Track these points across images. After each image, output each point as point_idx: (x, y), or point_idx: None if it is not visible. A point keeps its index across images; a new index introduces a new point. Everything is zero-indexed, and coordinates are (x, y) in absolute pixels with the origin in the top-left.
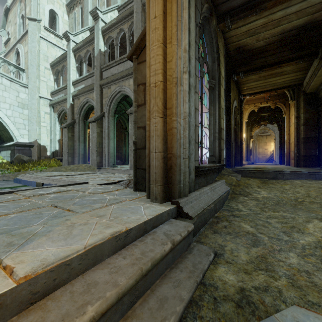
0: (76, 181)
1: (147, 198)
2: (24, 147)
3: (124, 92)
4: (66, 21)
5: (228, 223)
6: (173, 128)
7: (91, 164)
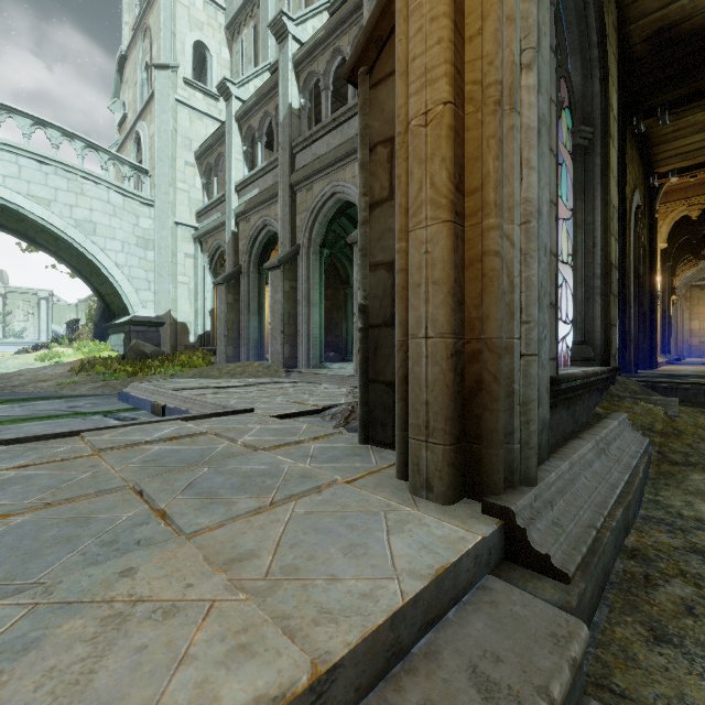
0: (228, 405)
1: (399, 477)
2: (147, 326)
3: (341, 195)
4: (226, 62)
5: (694, 590)
6: (489, 253)
7: (272, 361)
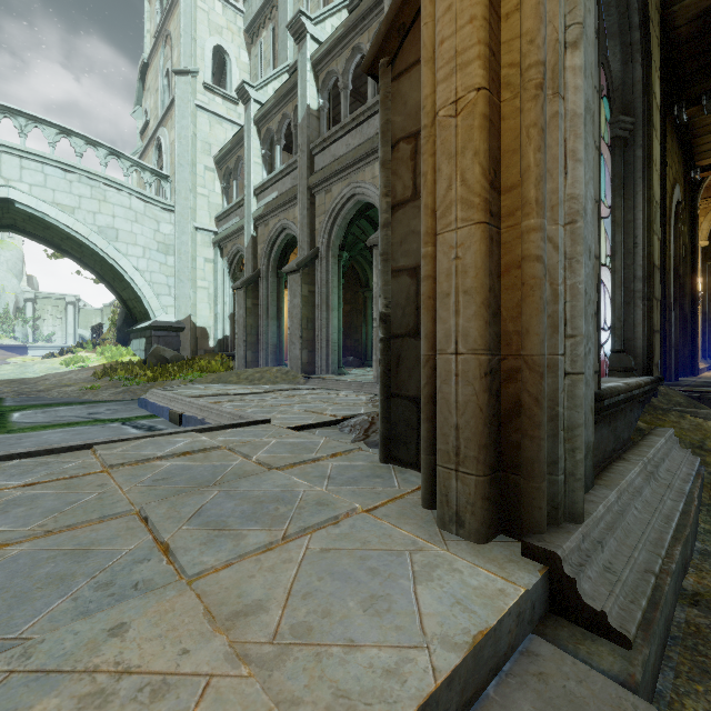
0: (244, 415)
1: (425, 505)
2: (167, 331)
3: (361, 196)
4: (245, 66)
5: None
6: (529, 258)
7: (290, 367)
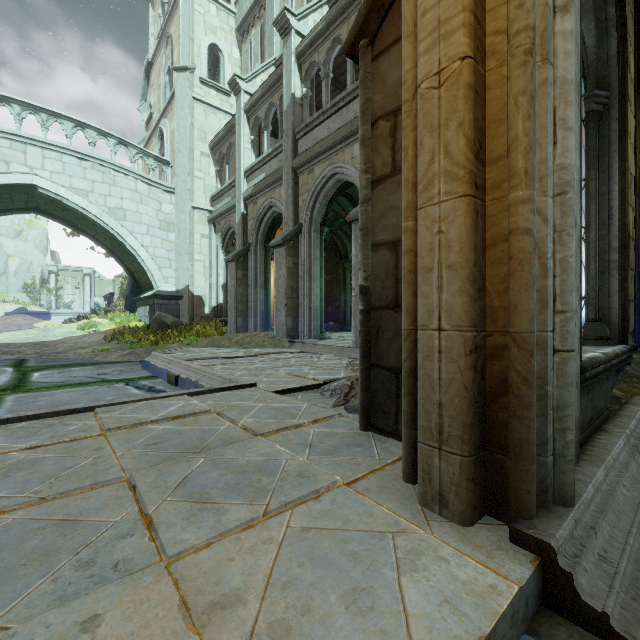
0: (233, 379)
1: (406, 479)
2: (168, 299)
3: (341, 176)
4: (236, 61)
5: None
6: (517, 231)
7: (277, 332)
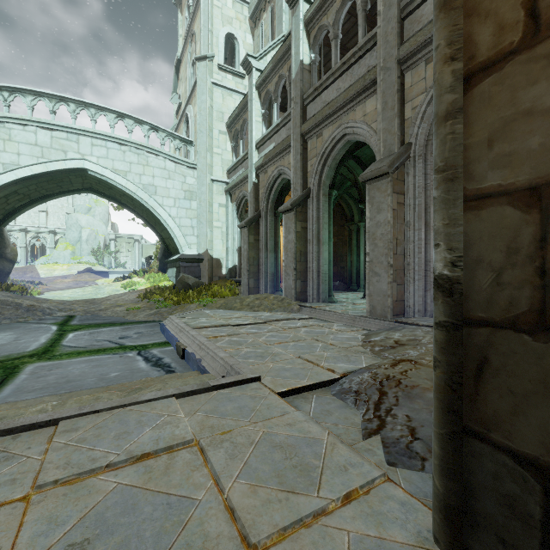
0: (234, 366)
1: None
2: (191, 262)
3: (351, 136)
4: (250, 46)
5: None
6: None
7: (285, 295)
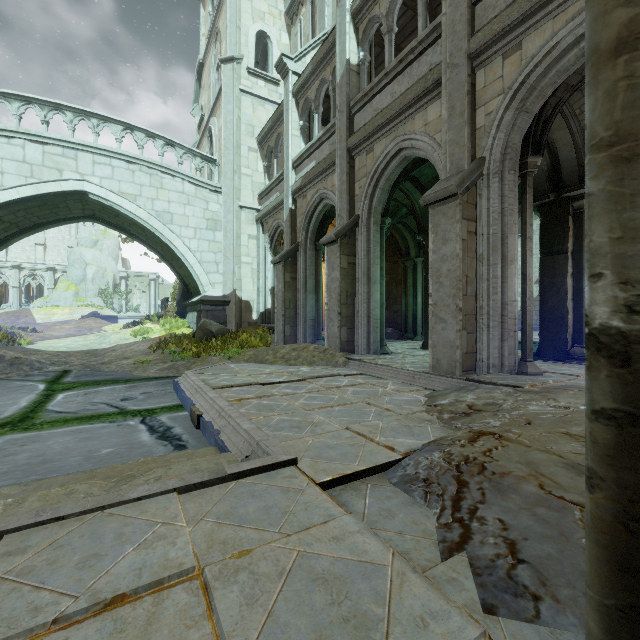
0: (262, 443)
1: None
2: (215, 305)
3: (408, 151)
4: (285, 47)
5: None
6: None
7: (328, 345)
